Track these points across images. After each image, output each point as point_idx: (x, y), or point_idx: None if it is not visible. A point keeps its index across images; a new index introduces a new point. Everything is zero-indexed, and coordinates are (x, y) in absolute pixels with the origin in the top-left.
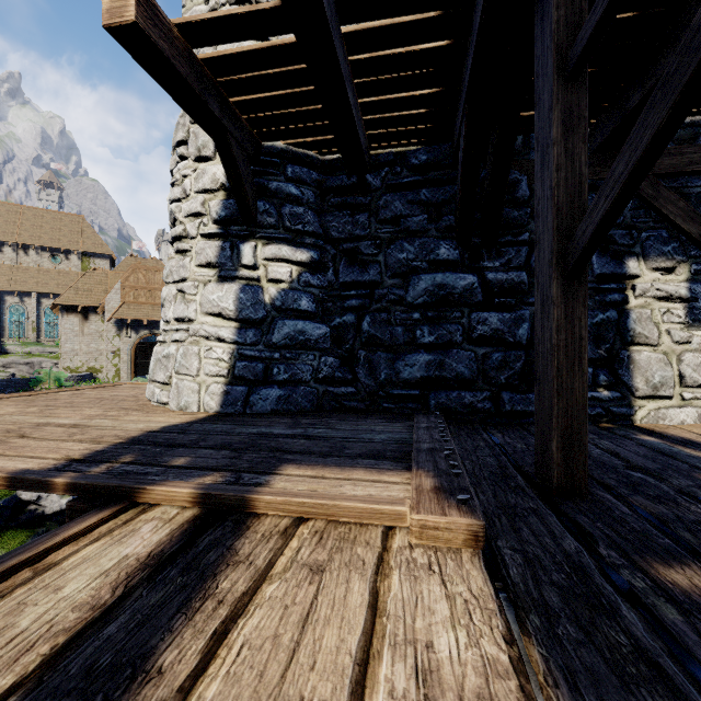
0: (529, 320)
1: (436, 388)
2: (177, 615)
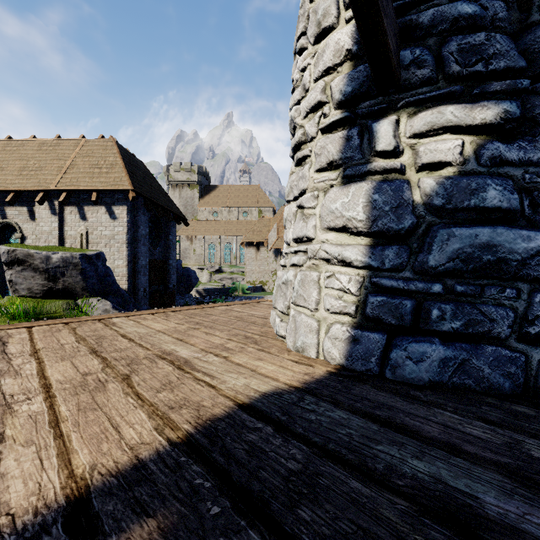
0: None
1: None
2: None
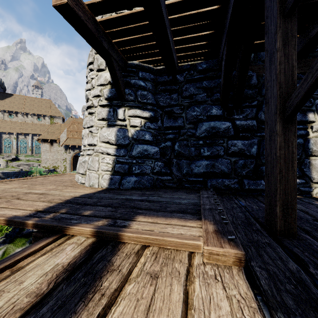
0: (257, 144)
1: (210, 177)
2: (80, 302)
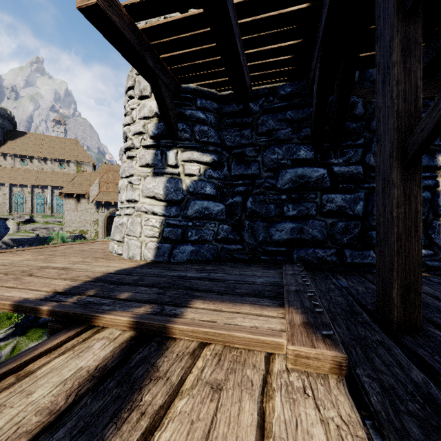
0: (364, 199)
1: (297, 246)
2: (110, 423)
